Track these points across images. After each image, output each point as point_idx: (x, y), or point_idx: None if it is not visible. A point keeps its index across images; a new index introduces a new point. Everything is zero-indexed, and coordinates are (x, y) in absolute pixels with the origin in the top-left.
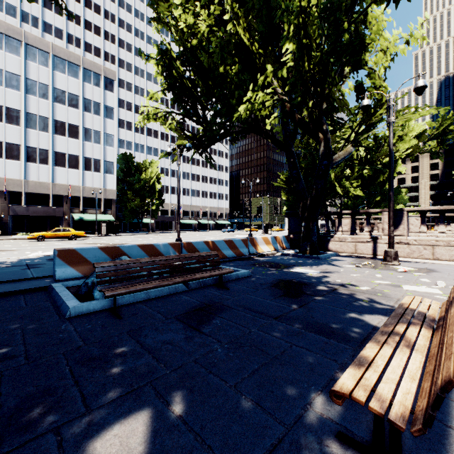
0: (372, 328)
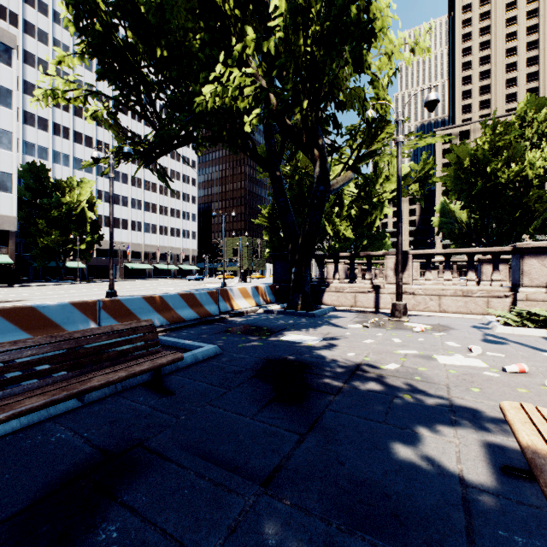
0: (460, 481)
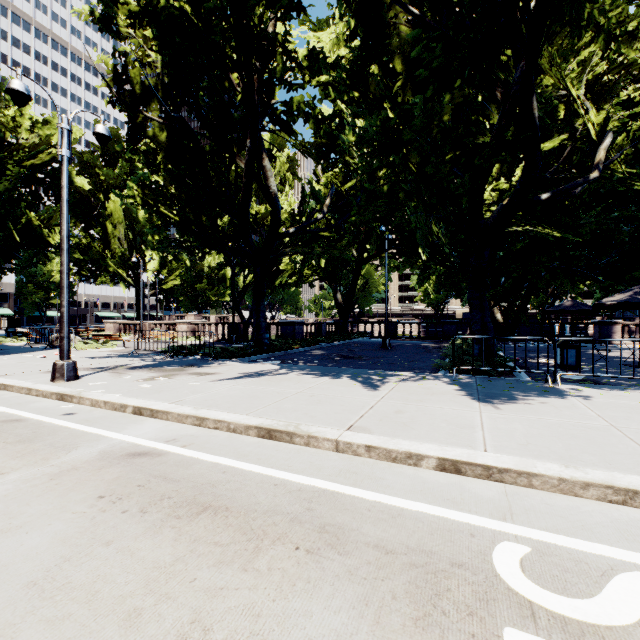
0: None
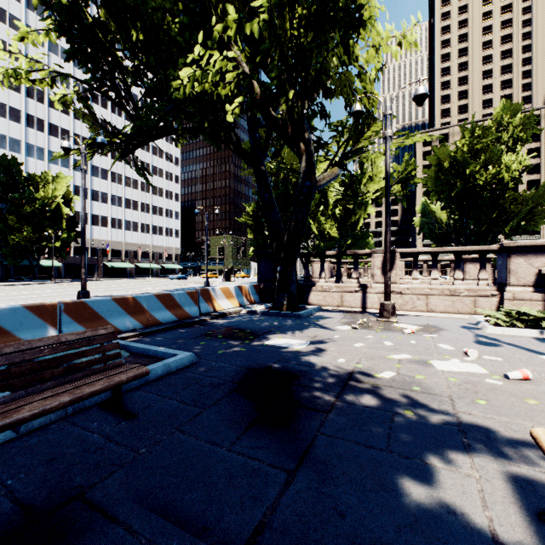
0: (493, 539)
